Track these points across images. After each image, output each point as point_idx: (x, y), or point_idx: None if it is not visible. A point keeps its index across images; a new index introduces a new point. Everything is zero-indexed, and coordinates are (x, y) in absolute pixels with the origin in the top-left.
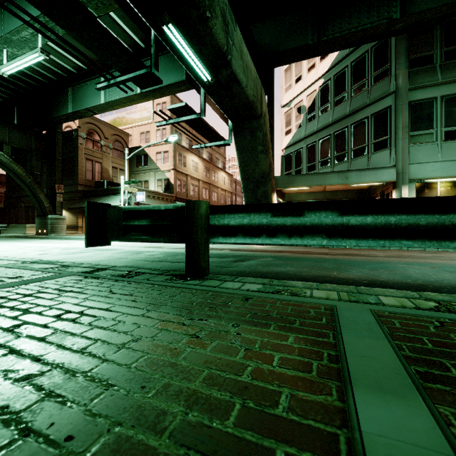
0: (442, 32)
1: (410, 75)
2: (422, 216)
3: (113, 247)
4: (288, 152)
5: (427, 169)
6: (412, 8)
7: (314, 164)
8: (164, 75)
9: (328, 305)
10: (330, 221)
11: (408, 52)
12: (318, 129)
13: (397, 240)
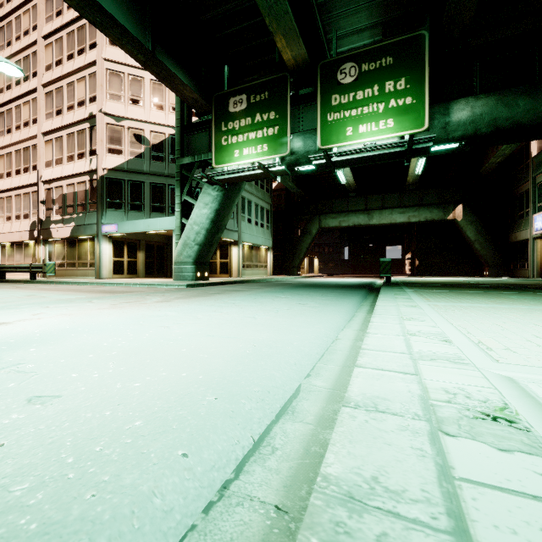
0: None
1: None
2: None
3: (250, 292)
4: (117, 176)
5: (246, 237)
6: None
7: (163, 206)
8: (113, 1)
9: (400, 281)
10: None
11: None
12: (170, 174)
13: None
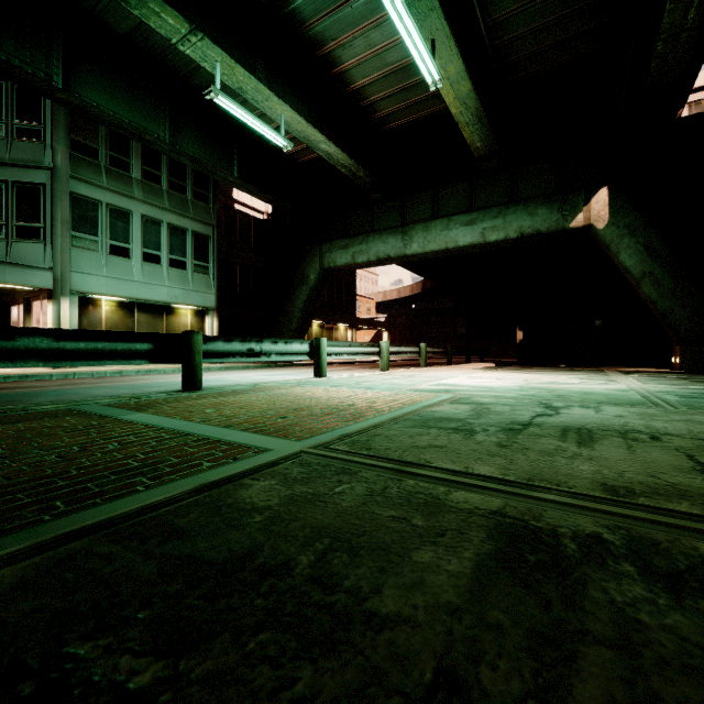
0: (108, 131)
1: (72, 158)
2: (119, 344)
3: None
4: None
5: (92, 283)
6: (78, 86)
7: None
8: None
9: (66, 408)
10: (48, 346)
11: (70, 128)
12: None
13: (103, 361)
